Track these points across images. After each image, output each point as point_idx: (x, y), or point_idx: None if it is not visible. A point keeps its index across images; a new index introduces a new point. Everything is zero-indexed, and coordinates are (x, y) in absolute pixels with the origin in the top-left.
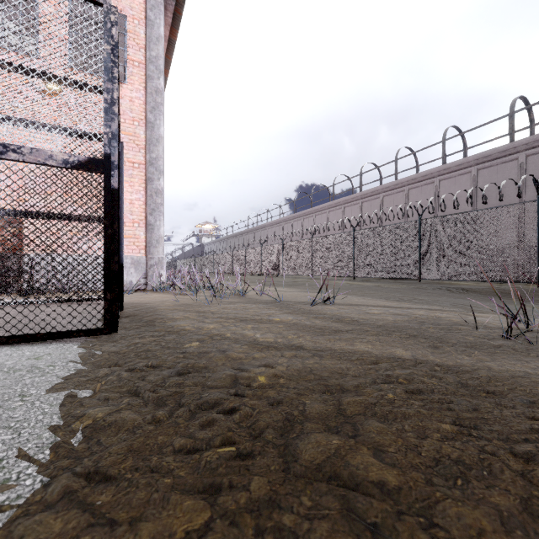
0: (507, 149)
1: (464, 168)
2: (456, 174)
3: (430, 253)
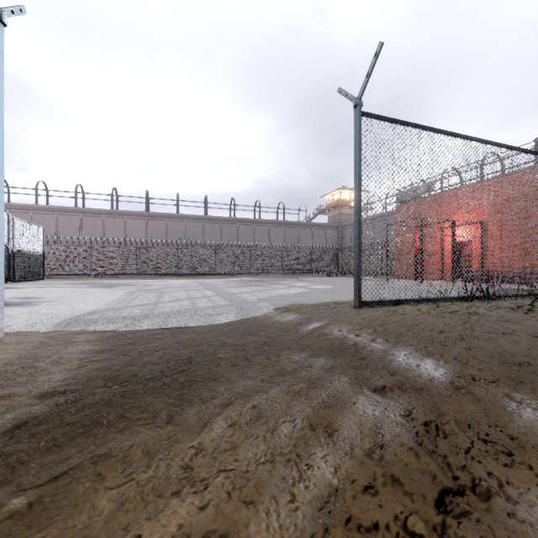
0: (74, 209)
1: (51, 211)
2: (46, 213)
3: (48, 262)
